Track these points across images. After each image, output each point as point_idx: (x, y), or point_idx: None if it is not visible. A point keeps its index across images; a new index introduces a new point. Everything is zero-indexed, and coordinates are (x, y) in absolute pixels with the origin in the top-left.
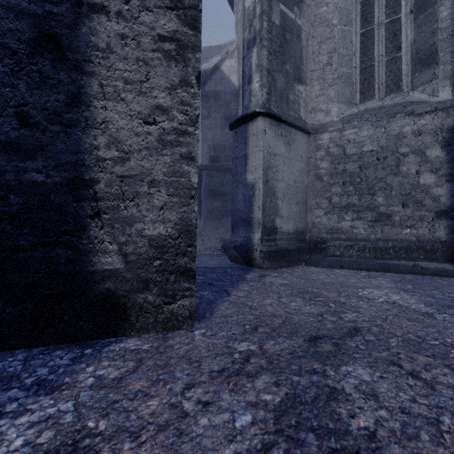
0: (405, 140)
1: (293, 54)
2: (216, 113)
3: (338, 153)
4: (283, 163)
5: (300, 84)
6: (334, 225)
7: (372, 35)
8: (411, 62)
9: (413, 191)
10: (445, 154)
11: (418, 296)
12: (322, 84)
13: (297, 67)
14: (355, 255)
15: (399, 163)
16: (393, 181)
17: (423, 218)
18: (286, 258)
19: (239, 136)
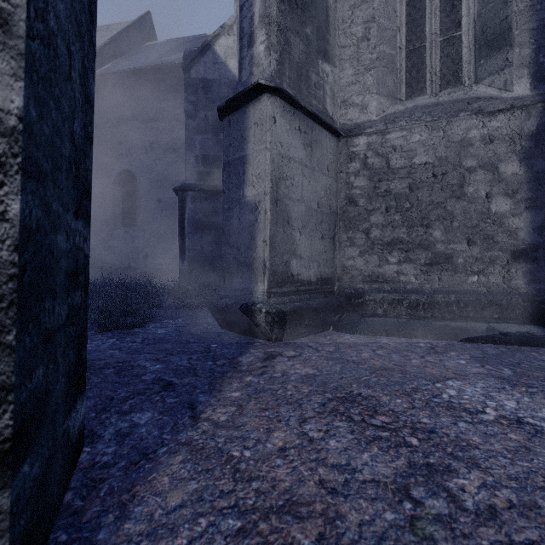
0: (471, 149)
1: (316, 15)
2: (206, 111)
3: (379, 166)
4: (302, 174)
5: (326, 61)
6: (374, 270)
7: (422, 5)
8: (474, 45)
9: (482, 222)
10: (525, 171)
11: (543, 397)
12: (356, 67)
13: (322, 35)
14: (405, 314)
15: (464, 182)
16: (455, 208)
17: (495, 261)
18: (307, 322)
19: (233, 128)
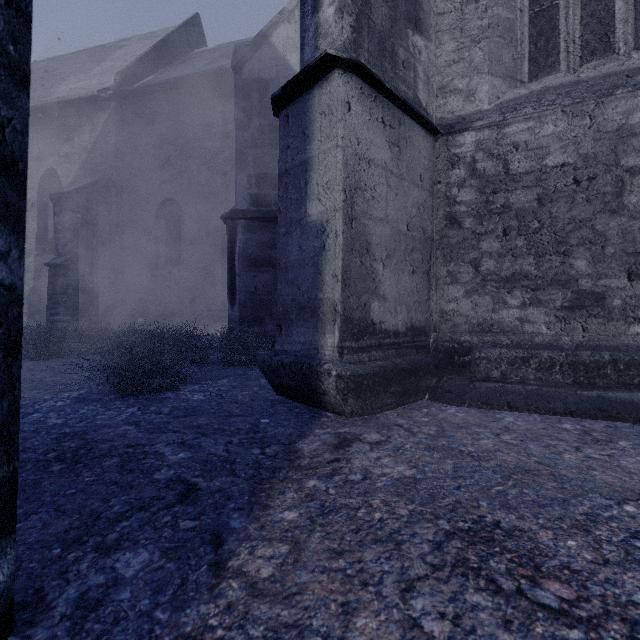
0: (635, 140)
1: None
2: (261, 119)
3: (493, 172)
4: (386, 184)
5: (418, 33)
6: (485, 316)
7: None
8: None
9: None
10: None
11: None
12: (459, 40)
13: None
14: (533, 379)
15: (622, 189)
16: (608, 227)
17: None
18: (395, 388)
19: (292, 123)
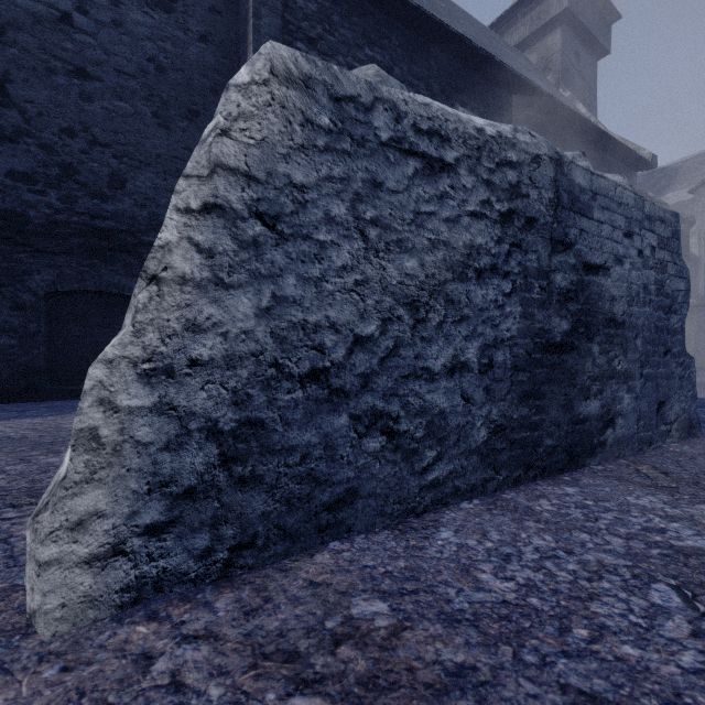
0: None
1: None
2: None
3: None
4: None
5: None
6: None
7: None
8: None
9: None
10: None
11: None
12: None
13: None
14: None
15: None
16: None
17: None
18: None
19: (702, 312)
